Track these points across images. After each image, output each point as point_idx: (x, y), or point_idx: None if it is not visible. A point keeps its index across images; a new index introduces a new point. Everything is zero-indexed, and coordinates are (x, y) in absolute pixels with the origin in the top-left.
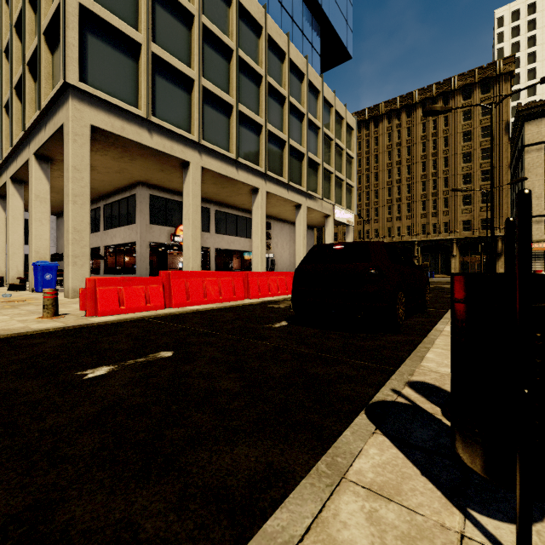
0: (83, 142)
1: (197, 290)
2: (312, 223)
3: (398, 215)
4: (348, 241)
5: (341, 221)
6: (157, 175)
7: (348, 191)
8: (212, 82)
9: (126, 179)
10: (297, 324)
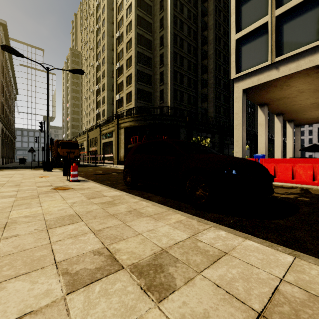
0: (239, 100)
1: None
2: None
3: None
4: None
5: None
6: None
7: None
8: None
9: (315, 92)
10: None
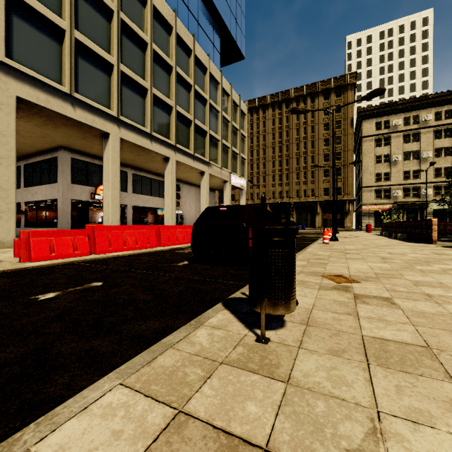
0: (8, 111)
1: (118, 240)
2: (214, 186)
3: (280, 182)
4: (242, 201)
5: (236, 186)
6: (79, 142)
7: (242, 162)
8: (129, 67)
9: (48, 143)
10: (195, 262)
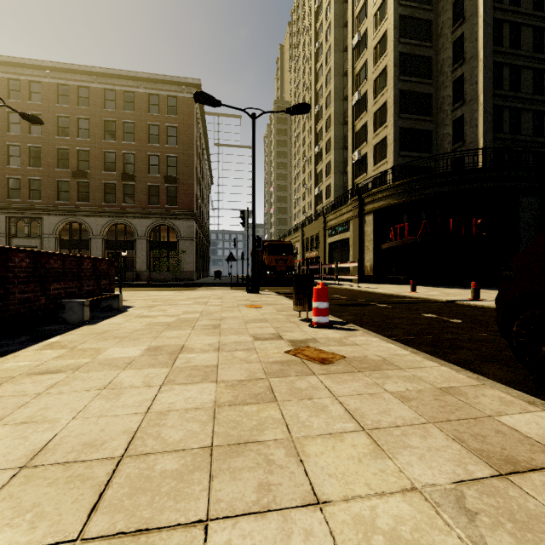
0: None
1: None
2: None
3: None
4: None
5: None
6: None
7: None
8: None
9: None
10: None
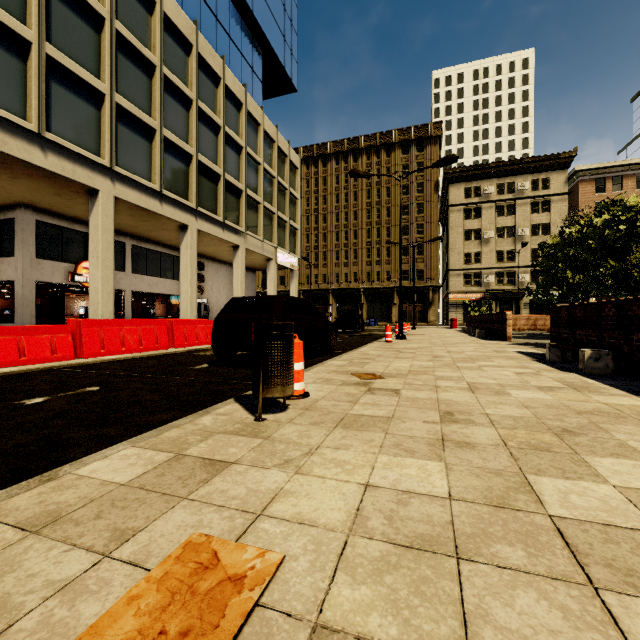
0: None
1: (114, 340)
2: (253, 265)
3: (346, 260)
4: (293, 287)
5: (284, 266)
6: (51, 199)
7: (293, 233)
8: (129, 98)
9: None
10: (217, 365)
